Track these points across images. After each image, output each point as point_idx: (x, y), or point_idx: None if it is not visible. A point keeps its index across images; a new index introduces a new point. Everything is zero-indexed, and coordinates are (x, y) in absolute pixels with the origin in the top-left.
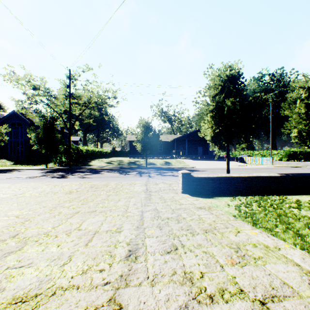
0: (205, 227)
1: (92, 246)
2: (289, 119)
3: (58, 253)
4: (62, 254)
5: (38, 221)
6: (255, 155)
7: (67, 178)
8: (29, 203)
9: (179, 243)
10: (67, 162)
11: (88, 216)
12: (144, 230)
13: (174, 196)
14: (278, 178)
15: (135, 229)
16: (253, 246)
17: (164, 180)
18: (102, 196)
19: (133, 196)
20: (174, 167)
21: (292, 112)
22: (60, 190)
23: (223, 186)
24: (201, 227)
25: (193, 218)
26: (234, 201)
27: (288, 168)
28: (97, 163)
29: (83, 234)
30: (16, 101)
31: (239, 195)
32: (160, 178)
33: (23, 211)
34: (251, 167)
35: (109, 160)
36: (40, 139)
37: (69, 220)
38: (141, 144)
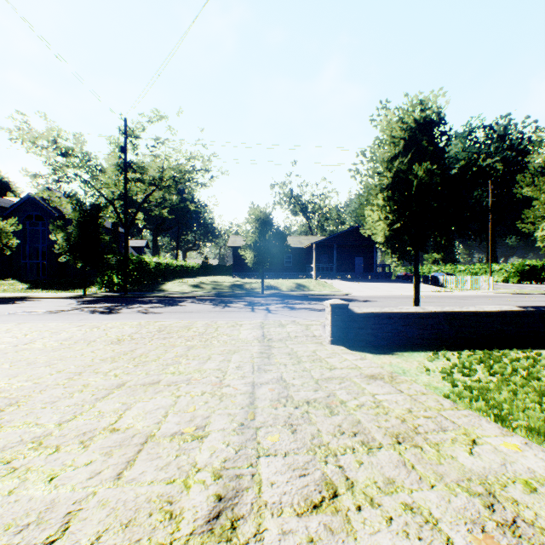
0: (393, 428)
1: (130, 480)
2: (533, 204)
3: (44, 502)
4: (52, 507)
5: (34, 407)
6: (460, 272)
7: (118, 314)
8: (34, 364)
9: (340, 477)
10: (122, 284)
11: (140, 395)
12: (255, 433)
13: (317, 351)
14: (518, 314)
15: (237, 432)
16: (527, 490)
17: (296, 319)
18: (178, 350)
19: (238, 350)
20: (313, 294)
21: (539, 190)
22: (101, 336)
23: (411, 331)
24: (384, 427)
25: (361, 402)
26: (436, 361)
27: (524, 297)
28: (174, 286)
29: (118, 442)
30: (31, 177)
31: (443, 349)
32: (288, 313)
33: (14, 381)
34: (455, 294)
35: (196, 281)
36: (74, 243)
37: (97, 405)
38: (253, 251)
